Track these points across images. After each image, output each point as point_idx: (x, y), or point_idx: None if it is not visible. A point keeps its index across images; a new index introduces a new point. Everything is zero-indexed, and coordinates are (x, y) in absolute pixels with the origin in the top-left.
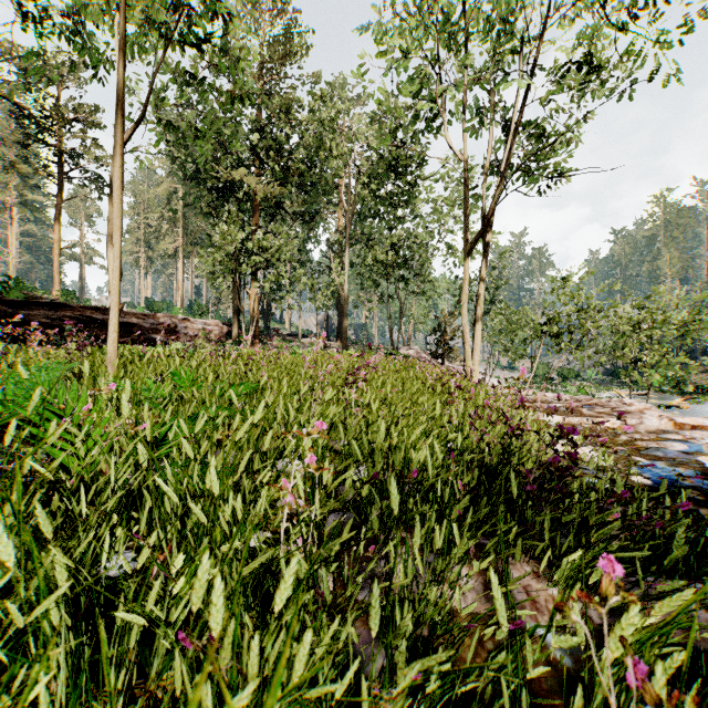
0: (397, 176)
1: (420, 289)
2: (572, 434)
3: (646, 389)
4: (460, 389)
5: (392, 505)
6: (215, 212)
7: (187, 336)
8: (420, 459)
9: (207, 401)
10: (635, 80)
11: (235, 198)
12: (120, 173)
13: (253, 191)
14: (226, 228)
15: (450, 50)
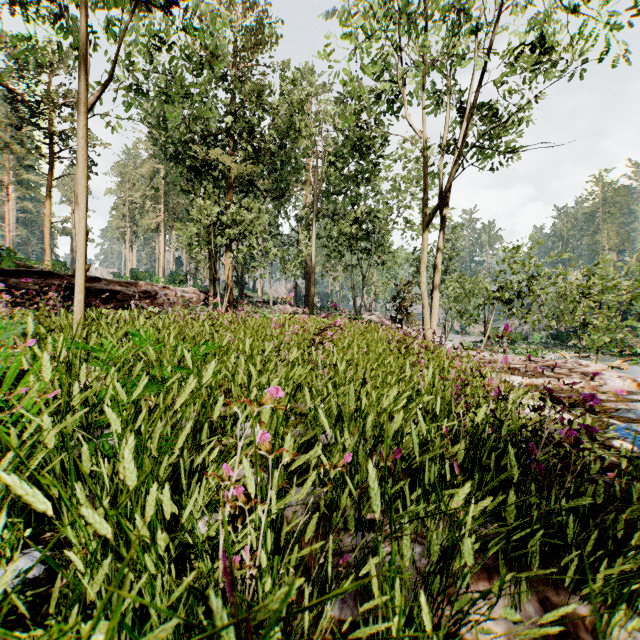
0: (360, 155)
1: (381, 259)
2: (588, 401)
3: (588, 352)
4: (427, 350)
5: (373, 505)
6: (192, 189)
7: (167, 303)
8: (396, 427)
9: (165, 361)
10: (585, 60)
11: (211, 176)
12: (84, 132)
13: (228, 170)
14: (202, 203)
15: (410, 34)
